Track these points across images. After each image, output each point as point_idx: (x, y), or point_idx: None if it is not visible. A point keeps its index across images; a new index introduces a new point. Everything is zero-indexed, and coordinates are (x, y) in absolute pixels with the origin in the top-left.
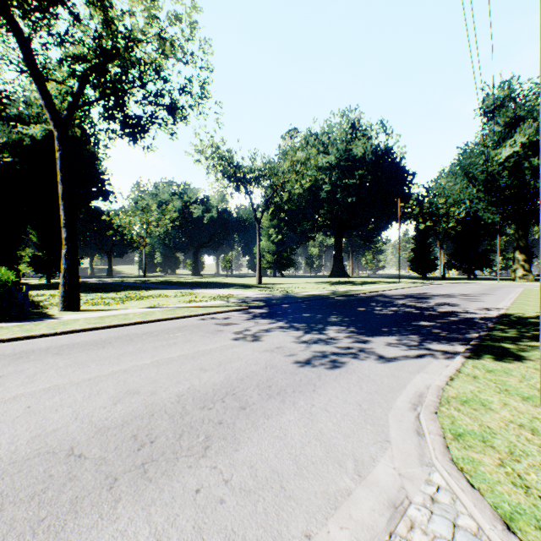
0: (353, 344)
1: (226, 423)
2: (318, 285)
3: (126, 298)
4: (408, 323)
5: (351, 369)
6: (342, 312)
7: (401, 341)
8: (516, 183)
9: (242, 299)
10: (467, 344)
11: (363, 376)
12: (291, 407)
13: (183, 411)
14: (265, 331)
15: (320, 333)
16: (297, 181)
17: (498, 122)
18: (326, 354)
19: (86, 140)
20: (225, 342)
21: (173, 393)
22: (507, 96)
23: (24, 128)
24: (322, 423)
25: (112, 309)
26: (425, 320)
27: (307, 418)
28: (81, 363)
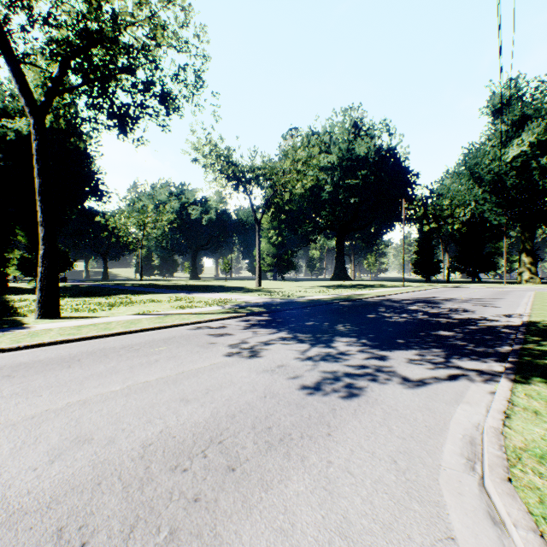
0: (369, 361)
1: (205, 501)
2: (320, 288)
3: (114, 304)
4: (426, 333)
5: (372, 399)
6: (350, 319)
7: (423, 356)
8: (523, 183)
9: (240, 305)
10: (503, 360)
11: (389, 409)
12: (299, 467)
13: (146, 475)
14: (265, 344)
15: (328, 346)
16: (298, 180)
17: (504, 122)
18: (338, 376)
19: (77, 137)
20: (216, 359)
21: (138, 441)
22: (514, 95)
23: (10, 122)
24: (346, 500)
25: (95, 317)
26: (444, 329)
27: (323, 488)
28: (32, 391)
